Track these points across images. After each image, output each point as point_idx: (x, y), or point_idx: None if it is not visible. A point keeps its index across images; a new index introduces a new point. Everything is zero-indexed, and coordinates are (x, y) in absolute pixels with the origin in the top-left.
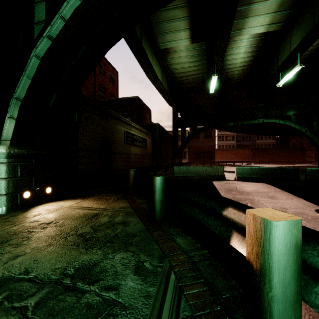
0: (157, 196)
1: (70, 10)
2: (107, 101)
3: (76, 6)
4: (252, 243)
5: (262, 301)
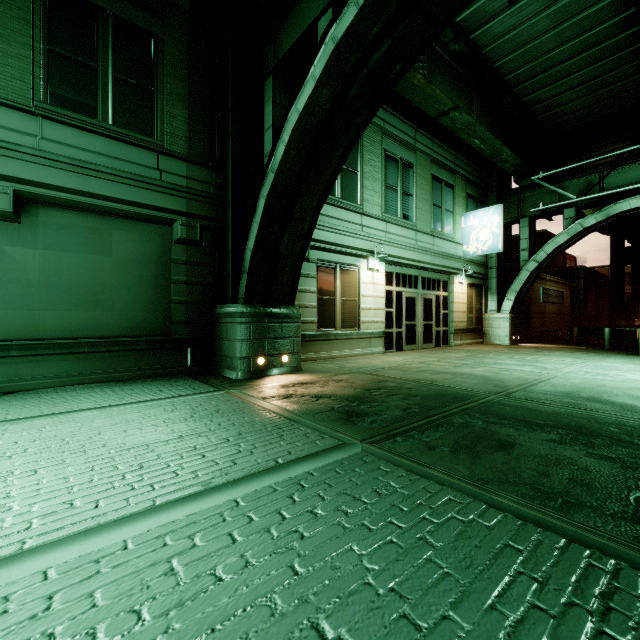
0: (606, 337)
1: (549, 248)
2: None
3: (553, 246)
4: (637, 335)
5: (638, 344)
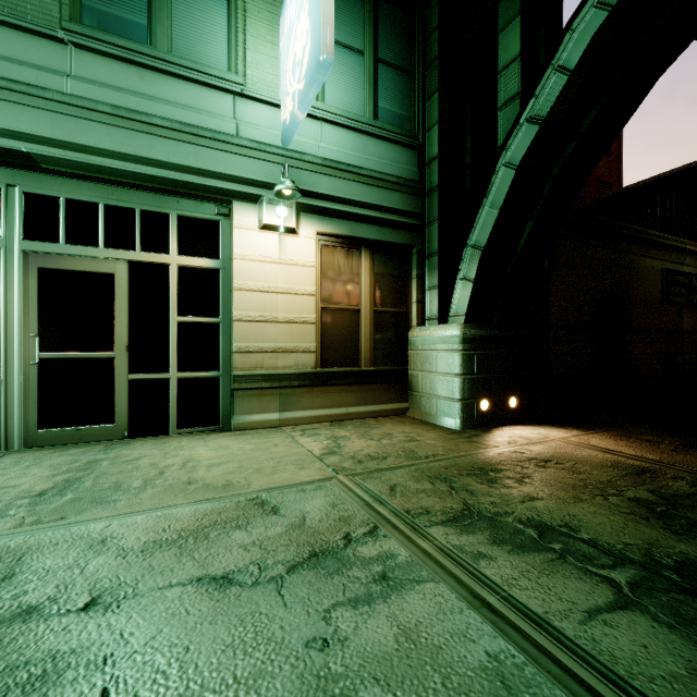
0: None
1: (578, 44)
2: (593, 204)
3: (593, 27)
4: None
5: None
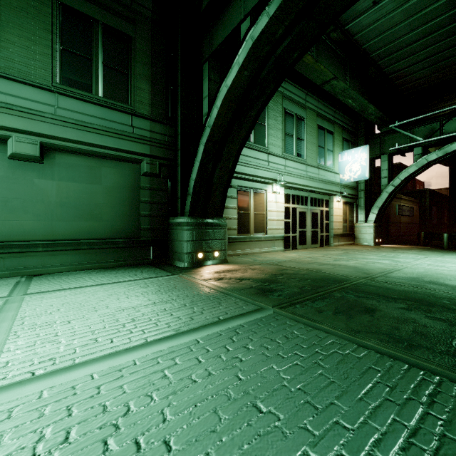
0: (445, 240)
1: (402, 176)
2: None
3: (405, 174)
4: None
5: None
